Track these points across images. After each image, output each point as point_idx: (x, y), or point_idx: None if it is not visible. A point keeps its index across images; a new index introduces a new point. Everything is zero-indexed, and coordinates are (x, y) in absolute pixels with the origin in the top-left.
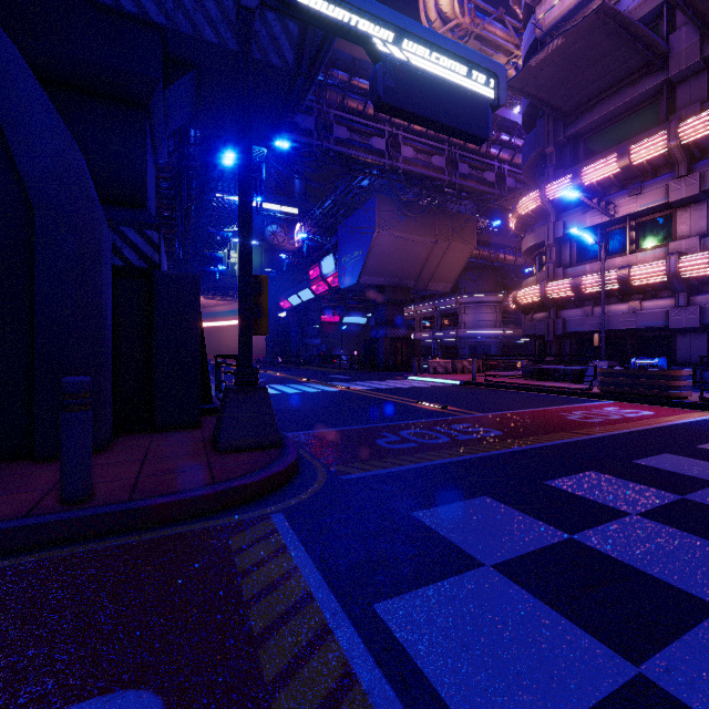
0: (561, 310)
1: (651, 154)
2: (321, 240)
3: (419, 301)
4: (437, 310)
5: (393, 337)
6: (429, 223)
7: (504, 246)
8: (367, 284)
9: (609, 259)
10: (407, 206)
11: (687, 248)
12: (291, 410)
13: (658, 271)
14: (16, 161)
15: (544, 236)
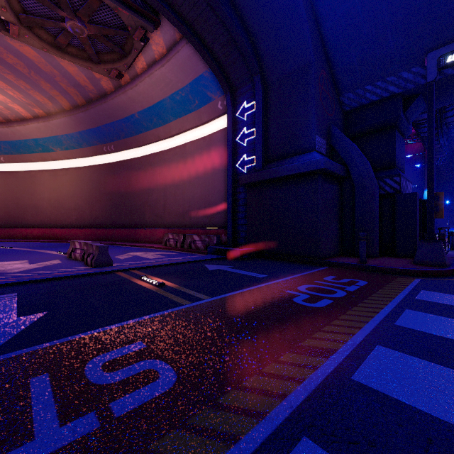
0: None
1: None
2: None
3: None
4: None
5: None
6: None
7: None
8: None
9: None
10: None
11: None
12: None
13: None
14: (350, 174)
15: None
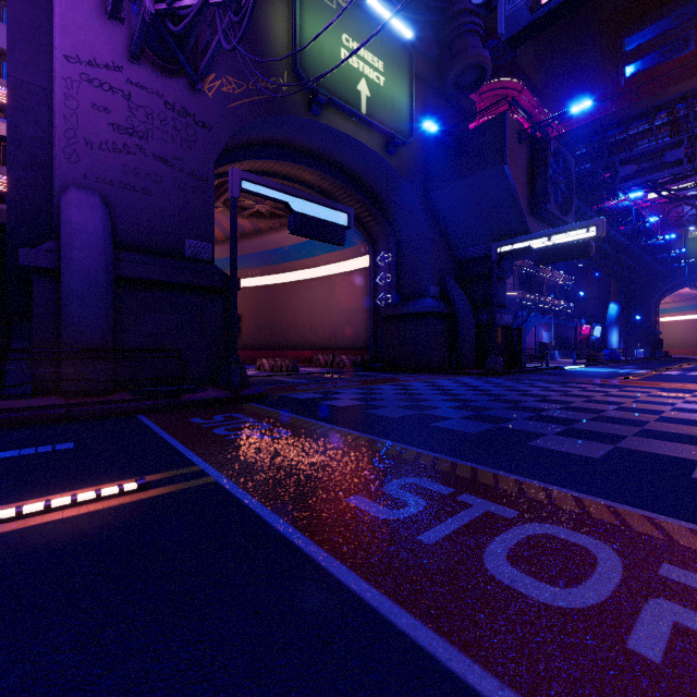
0: None
1: None
2: None
3: None
4: None
5: None
6: None
7: None
8: None
9: None
10: None
11: None
12: (553, 373)
13: None
14: (455, 312)
15: None
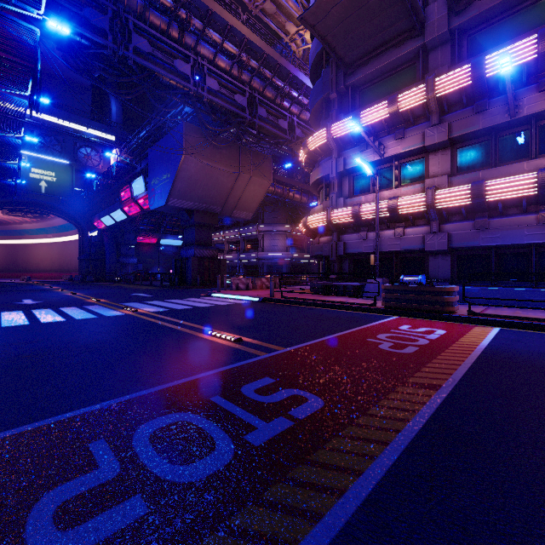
0: (342, 234)
1: (414, 103)
2: (131, 162)
3: (227, 229)
4: (241, 236)
5: (202, 256)
6: (233, 156)
7: (293, 186)
8: (176, 206)
9: (380, 192)
10: (212, 135)
11: (438, 185)
12: None
13: (419, 202)
14: None
15: (329, 170)
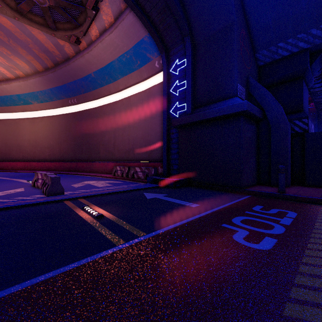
0: None
1: None
2: None
3: None
4: None
5: None
6: None
7: None
8: None
9: None
10: None
11: None
12: None
13: None
14: (267, 117)
15: None
